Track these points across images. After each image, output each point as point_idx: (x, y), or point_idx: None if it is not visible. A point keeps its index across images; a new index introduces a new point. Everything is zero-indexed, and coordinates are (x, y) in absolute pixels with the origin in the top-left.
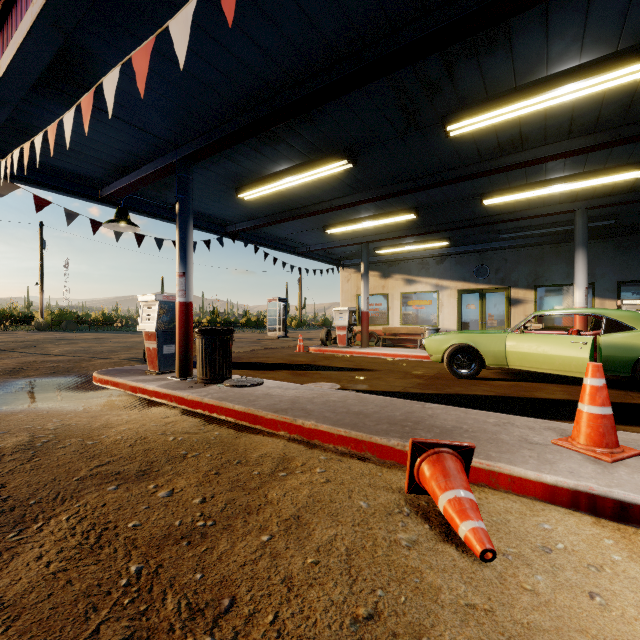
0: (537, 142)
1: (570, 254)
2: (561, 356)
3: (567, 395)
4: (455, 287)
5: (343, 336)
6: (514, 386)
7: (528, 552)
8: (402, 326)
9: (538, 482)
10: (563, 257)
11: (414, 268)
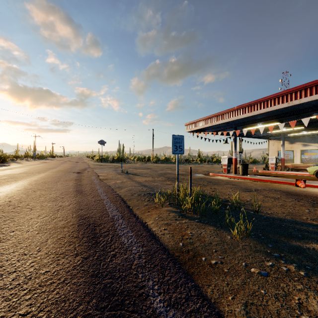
0: None
1: None
2: None
3: None
4: None
5: (273, 167)
6: None
7: (311, 189)
8: (301, 163)
9: (317, 185)
10: None
11: (307, 139)
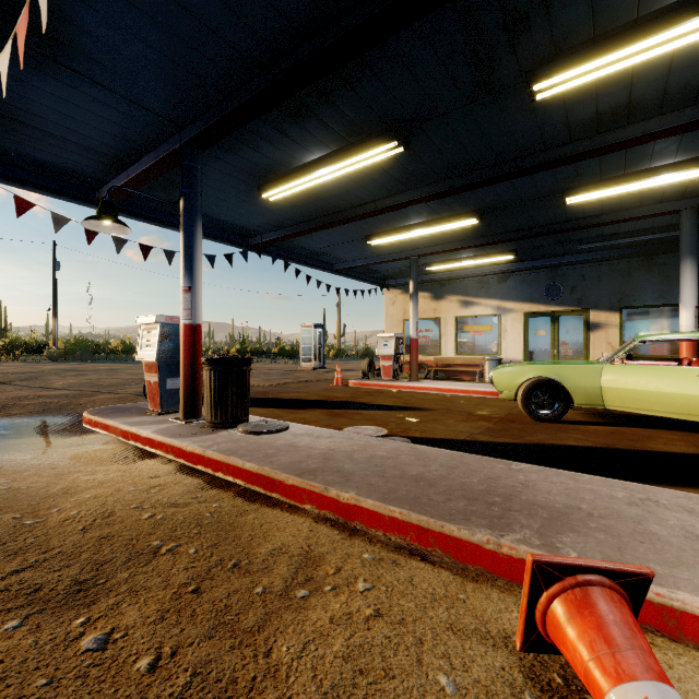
0: (650, 111)
1: (665, 268)
2: (684, 395)
3: (693, 447)
4: (521, 309)
5: (388, 367)
6: (614, 433)
7: None
8: (457, 356)
9: None
10: (656, 272)
11: (471, 288)
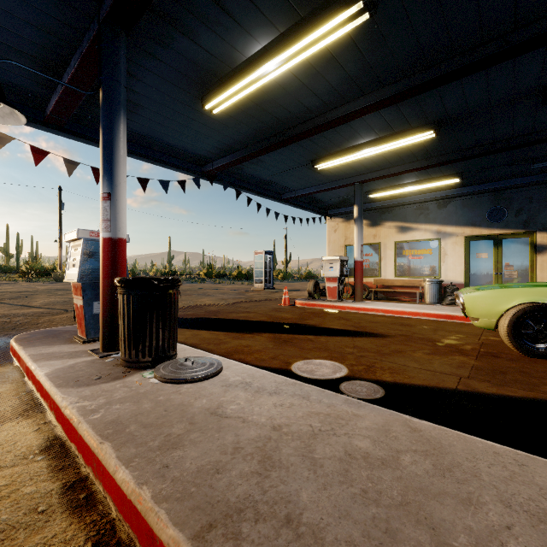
0: None
1: None
2: None
3: None
4: (462, 233)
5: (333, 288)
6: None
7: None
8: (396, 278)
9: None
10: None
11: (410, 214)
